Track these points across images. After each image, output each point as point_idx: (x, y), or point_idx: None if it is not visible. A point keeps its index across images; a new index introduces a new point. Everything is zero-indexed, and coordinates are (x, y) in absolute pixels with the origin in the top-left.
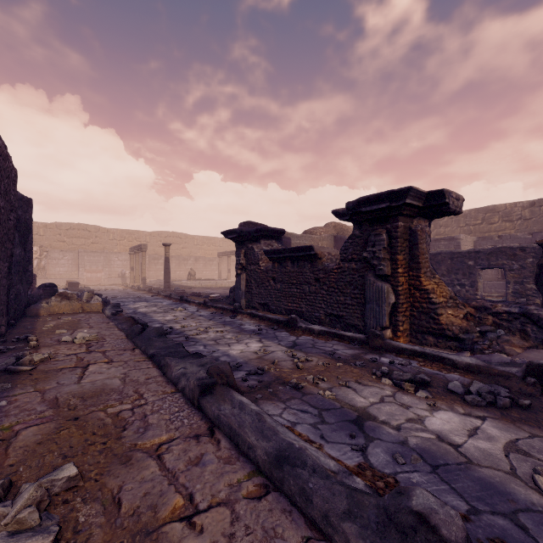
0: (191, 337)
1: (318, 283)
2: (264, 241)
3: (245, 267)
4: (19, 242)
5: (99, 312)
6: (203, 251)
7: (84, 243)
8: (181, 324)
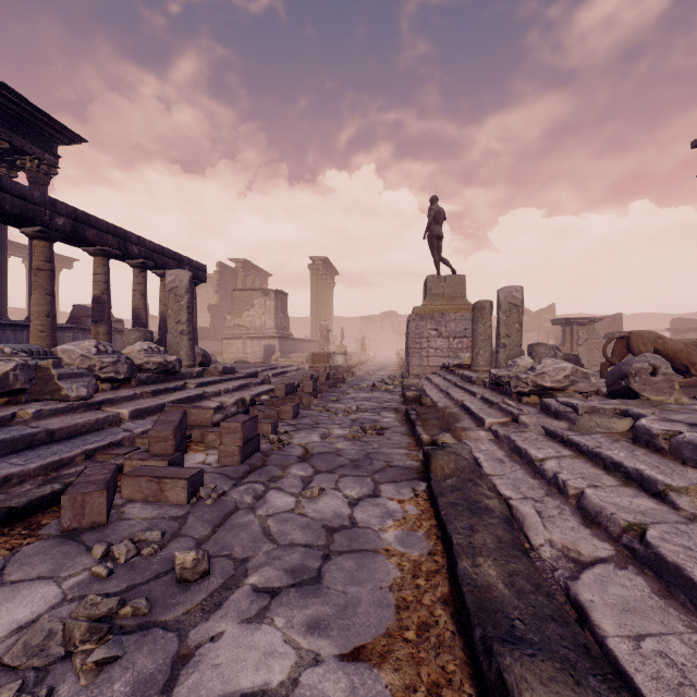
0: None
1: None
2: (691, 333)
3: None
4: None
5: None
6: None
7: None
8: None
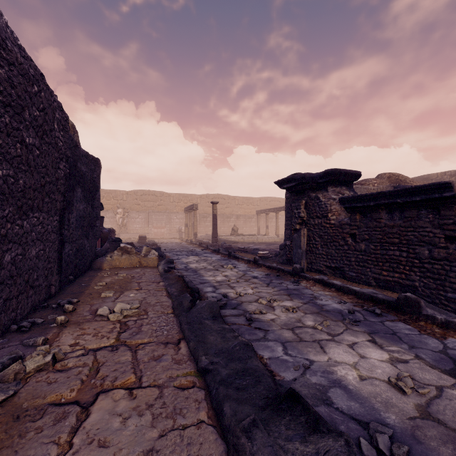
0: (253, 316)
1: (453, 245)
2: (332, 188)
3: (306, 221)
4: (83, 197)
5: (154, 267)
6: (242, 210)
7: (152, 205)
8: (236, 289)
